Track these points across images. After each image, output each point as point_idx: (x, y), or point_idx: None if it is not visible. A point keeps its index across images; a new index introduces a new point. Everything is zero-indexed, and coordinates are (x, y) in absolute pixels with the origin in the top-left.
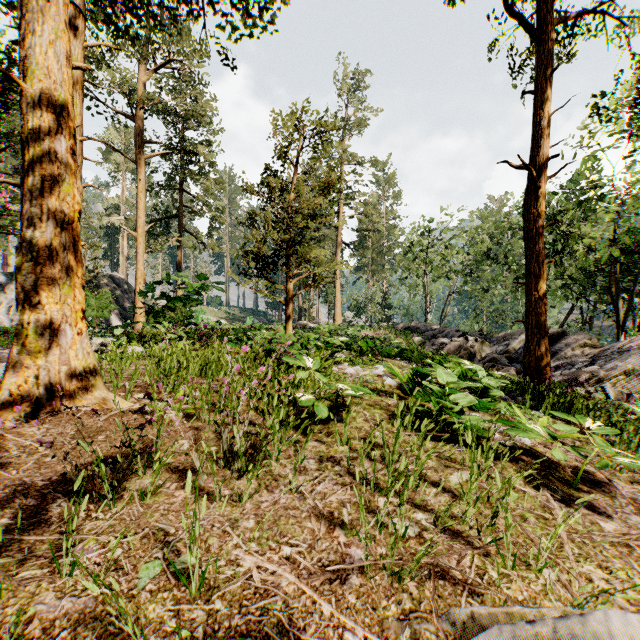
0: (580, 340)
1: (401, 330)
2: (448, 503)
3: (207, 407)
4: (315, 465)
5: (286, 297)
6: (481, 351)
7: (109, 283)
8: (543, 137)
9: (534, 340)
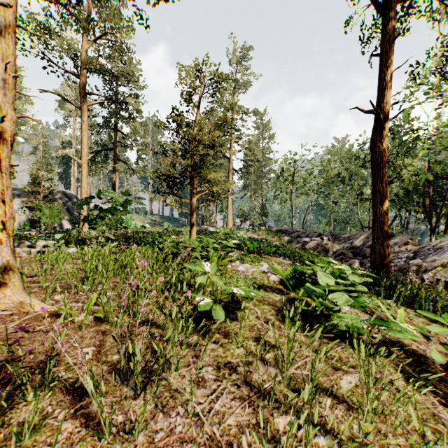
0: (404, 240)
1: (275, 232)
2: (345, 418)
3: (117, 308)
4: (213, 374)
5: (191, 209)
6: (333, 247)
7: (63, 197)
8: (385, 89)
9: (379, 242)
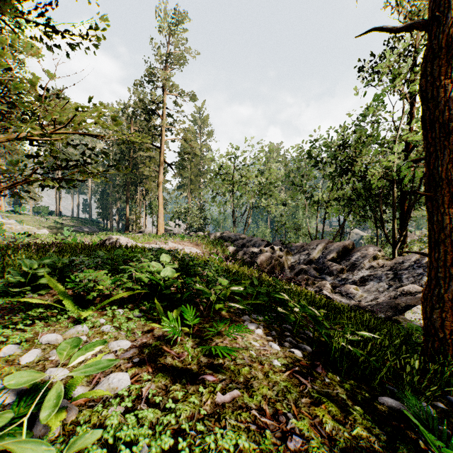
0: (372, 252)
1: (216, 239)
2: None
3: None
4: None
5: None
6: (287, 260)
7: None
8: None
9: (450, 285)
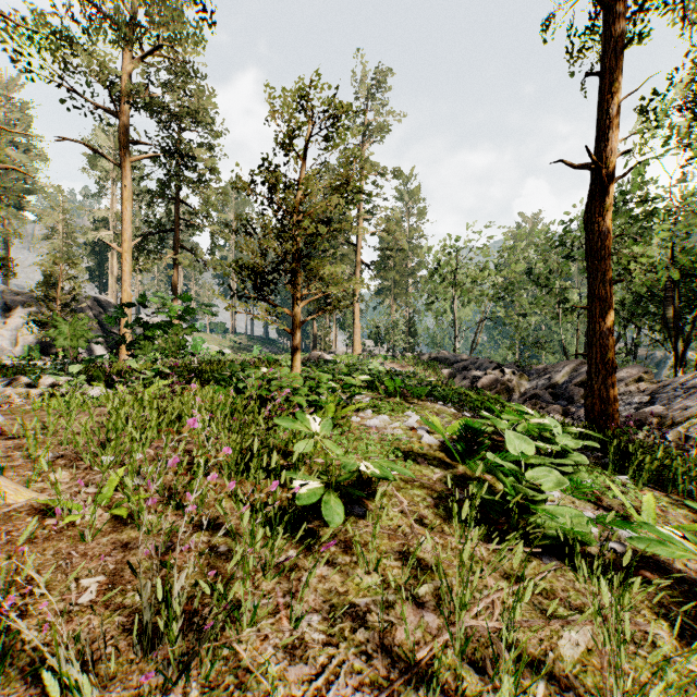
0: (634, 374)
1: (428, 361)
2: None
3: (157, 496)
4: (321, 630)
5: (293, 324)
6: (520, 386)
7: (94, 307)
8: (610, 128)
9: (599, 378)
